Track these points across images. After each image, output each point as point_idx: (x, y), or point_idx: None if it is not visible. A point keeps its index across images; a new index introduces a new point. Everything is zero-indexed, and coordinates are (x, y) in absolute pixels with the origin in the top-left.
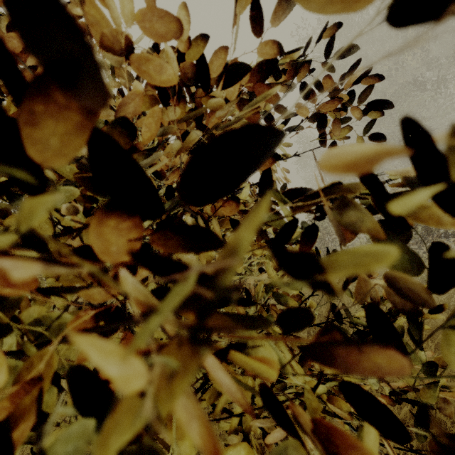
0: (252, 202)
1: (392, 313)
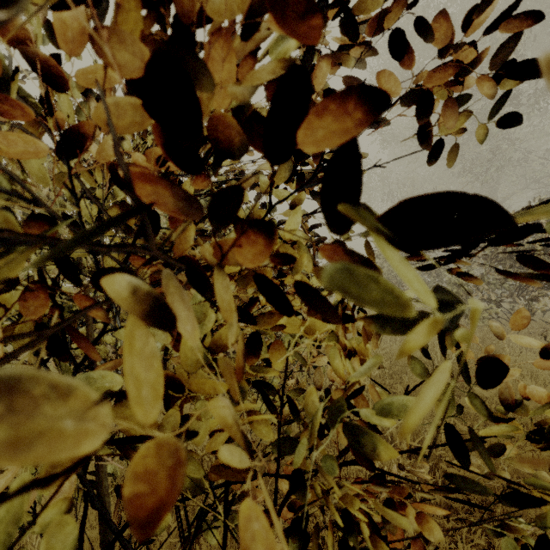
0: (303, 241)
1: (545, 432)
